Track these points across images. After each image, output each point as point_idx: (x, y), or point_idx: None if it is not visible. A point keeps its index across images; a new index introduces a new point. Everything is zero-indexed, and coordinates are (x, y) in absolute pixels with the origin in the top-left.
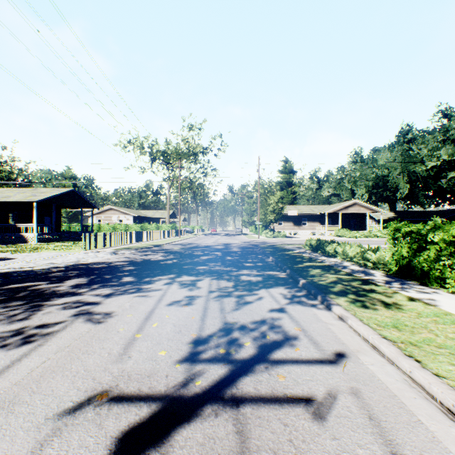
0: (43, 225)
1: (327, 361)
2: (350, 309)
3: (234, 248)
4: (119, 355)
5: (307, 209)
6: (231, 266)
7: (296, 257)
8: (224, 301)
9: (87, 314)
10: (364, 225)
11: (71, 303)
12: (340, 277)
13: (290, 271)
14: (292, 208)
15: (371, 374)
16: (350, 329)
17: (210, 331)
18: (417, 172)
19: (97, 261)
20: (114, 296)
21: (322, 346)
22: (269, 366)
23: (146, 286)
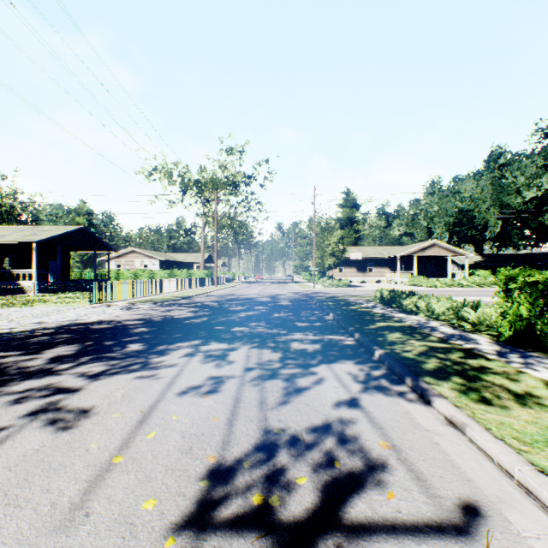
0: (47, 272)
1: (451, 528)
2: (462, 405)
3: (284, 301)
4: (70, 509)
5: (374, 251)
6: (278, 328)
7: (365, 313)
8: (266, 386)
9: (50, 412)
10: (444, 271)
11: (36, 389)
12: (432, 345)
13: (359, 336)
14: (355, 250)
15: None
16: (472, 445)
17: (240, 450)
18: (512, 205)
19: (102, 320)
20: (104, 376)
21: (433, 487)
22: (343, 543)
23: (156, 359)
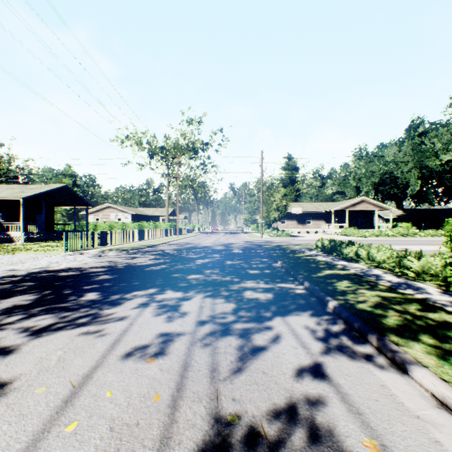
0: (35, 224)
1: None
2: (451, 379)
3: (236, 249)
4: None
5: (311, 207)
6: (231, 275)
7: (310, 261)
8: (218, 345)
9: None
10: (371, 224)
11: None
12: (384, 296)
13: (310, 285)
14: (296, 206)
15: None
16: None
17: None
18: (431, 167)
19: (70, 267)
20: (48, 332)
21: None
22: None
23: (108, 310)
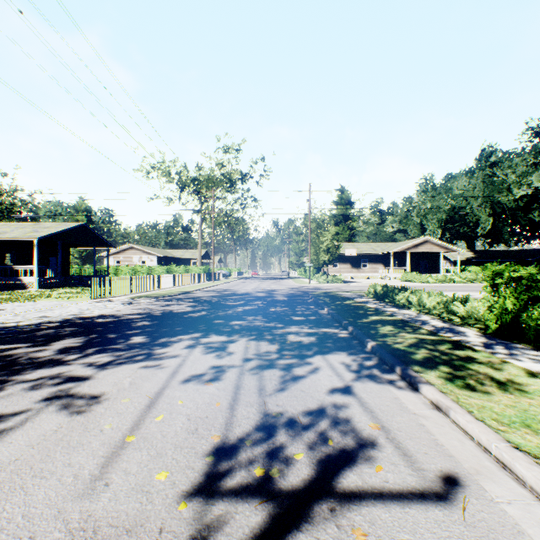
0: (48, 268)
1: (432, 495)
2: (448, 391)
3: (280, 296)
4: (91, 480)
5: (368, 248)
6: (275, 321)
7: (359, 308)
8: (264, 374)
9: (64, 398)
10: (437, 267)
11: (48, 378)
12: (422, 338)
13: (353, 329)
14: (350, 247)
15: (514, 527)
16: (455, 426)
17: (242, 430)
18: (503, 202)
19: (104, 314)
20: (111, 366)
21: (418, 461)
22: (336, 507)
23: (159, 350)
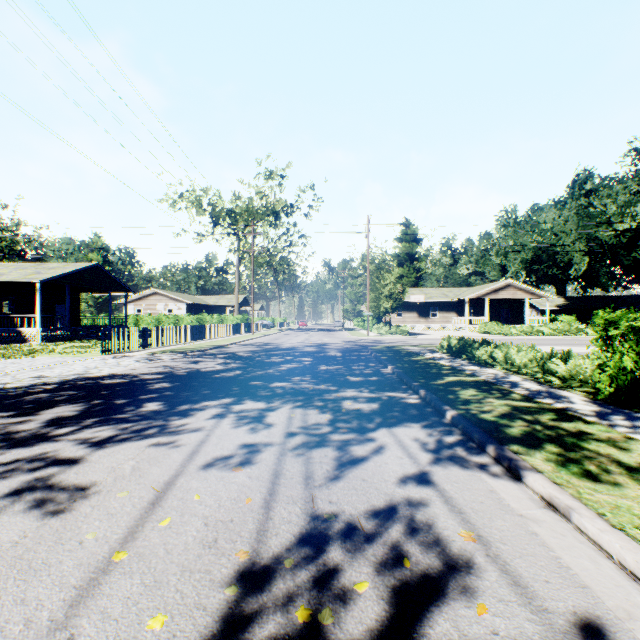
0: (54, 317)
1: None
2: (563, 482)
3: (333, 351)
4: (49, 629)
5: (438, 293)
6: (327, 383)
7: (430, 365)
8: (312, 456)
9: (39, 490)
10: (521, 317)
11: (25, 460)
12: (515, 405)
13: (426, 393)
14: (416, 292)
15: None
16: (581, 536)
17: (280, 542)
18: (602, 238)
19: (115, 374)
20: (112, 443)
21: (538, 596)
22: None
23: (177, 421)
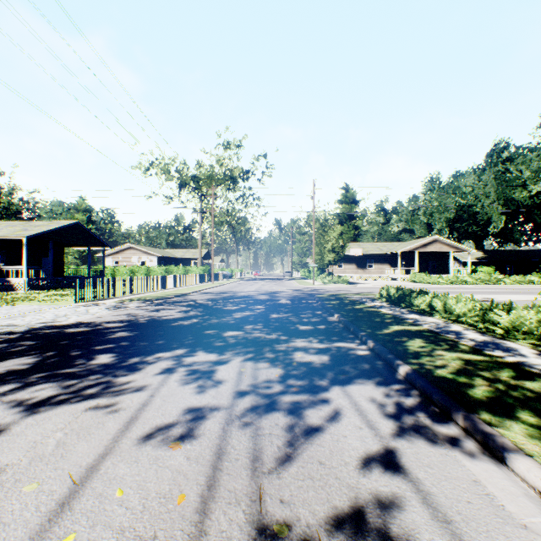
0: (41, 268)
1: None
2: None
3: (283, 299)
4: None
5: (374, 247)
6: (278, 332)
7: (373, 314)
8: (262, 425)
9: None
10: (446, 268)
11: None
12: (467, 359)
13: (374, 344)
14: (355, 247)
15: None
16: None
17: None
18: (518, 199)
19: (81, 322)
20: (46, 407)
21: None
22: None
23: (124, 377)
